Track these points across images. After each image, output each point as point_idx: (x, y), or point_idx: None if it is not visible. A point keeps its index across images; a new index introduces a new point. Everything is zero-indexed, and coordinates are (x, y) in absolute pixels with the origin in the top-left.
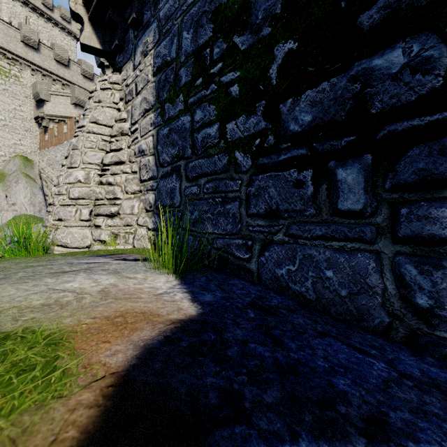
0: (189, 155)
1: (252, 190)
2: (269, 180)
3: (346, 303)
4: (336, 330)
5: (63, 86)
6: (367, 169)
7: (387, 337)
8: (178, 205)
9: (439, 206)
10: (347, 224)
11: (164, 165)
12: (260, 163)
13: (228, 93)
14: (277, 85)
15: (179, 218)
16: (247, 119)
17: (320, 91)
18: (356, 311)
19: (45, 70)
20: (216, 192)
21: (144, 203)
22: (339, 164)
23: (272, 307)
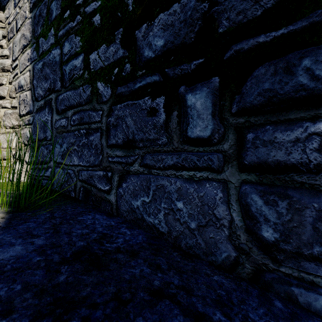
0: (59, 88)
1: (111, 120)
2: (126, 109)
3: (195, 236)
4: (178, 279)
5: None
6: (215, 92)
7: (234, 273)
8: (50, 138)
9: (285, 129)
10: (196, 152)
11: (38, 99)
12: (118, 92)
13: (91, 23)
14: (133, 11)
15: (50, 151)
16: (107, 48)
17: (171, 14)
18: (205, 245)
19: None
20: (81, 124)
21: (22, 137)
22: (188, 89)
23: (109, 252)
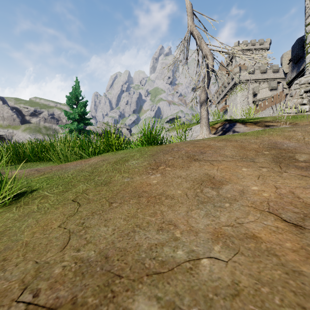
0: None
1: None
2: None
3: None
4: None
5: (263, 82)
6: None
7: None
8: None
9: None
10: None
11: None
12: None
13: None
14: None
15: None
16: None
17: None
18: None
19: (256, 80)
20: None
21: None
22: None
23: None
